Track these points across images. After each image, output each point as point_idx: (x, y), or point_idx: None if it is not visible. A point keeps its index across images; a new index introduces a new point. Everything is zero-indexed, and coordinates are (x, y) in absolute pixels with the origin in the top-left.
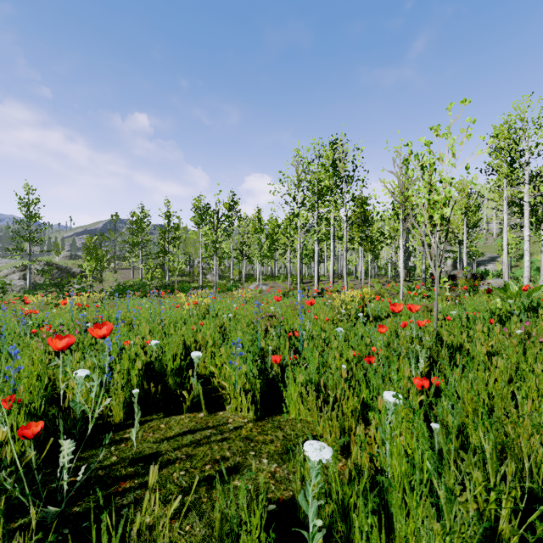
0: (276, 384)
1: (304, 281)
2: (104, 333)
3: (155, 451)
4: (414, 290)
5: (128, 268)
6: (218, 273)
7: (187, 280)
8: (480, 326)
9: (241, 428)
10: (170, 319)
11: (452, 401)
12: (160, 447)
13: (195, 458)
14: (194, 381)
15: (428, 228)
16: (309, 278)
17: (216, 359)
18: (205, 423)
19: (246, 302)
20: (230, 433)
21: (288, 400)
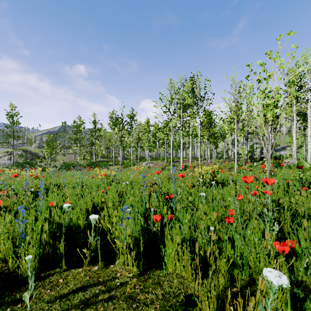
0: (156, 237)
1: (174, 161)
2: None
3: None
4: (241, 166)
5: (72, 153)
6: (124, 156)
7: (106, 160)
8: (303, 192)
9: (126, 284)
10: (89, 185)
11: None
12: (51, 308)
13: None
14: (92, 238)
15: (262, 123)
16: (177, 159)
17: (113, 217)
18: (97, 278)
19: (139, 173)
20: (116, 291)
21: (166, 257)
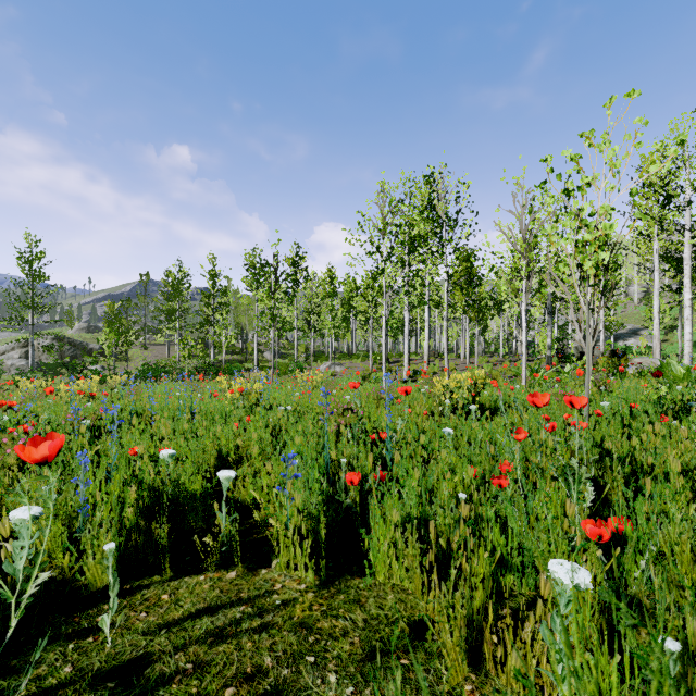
0: (352, 517)
1: (390, 360)
2: (43, 450)
3: (142, 654)
4: (538, 372)
5: (162, 343)
6: (279, 350)
7: (238, 359)
8: (658, 426)
9: (294, 604)
10: (206, 413)
11: (689, 587)
12: (153, 644)
13: (209, 671)
14: (223, 517)
15: (575, 282)
16: (396, 357)
17: (262, 477)
18: (236, 593)
19: (313, 388)
20: (275, 615)
21: (371, 552)
